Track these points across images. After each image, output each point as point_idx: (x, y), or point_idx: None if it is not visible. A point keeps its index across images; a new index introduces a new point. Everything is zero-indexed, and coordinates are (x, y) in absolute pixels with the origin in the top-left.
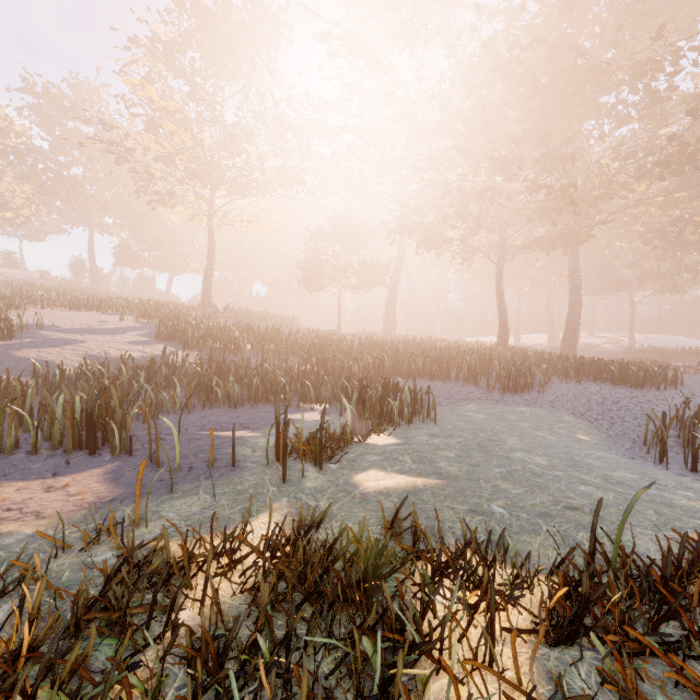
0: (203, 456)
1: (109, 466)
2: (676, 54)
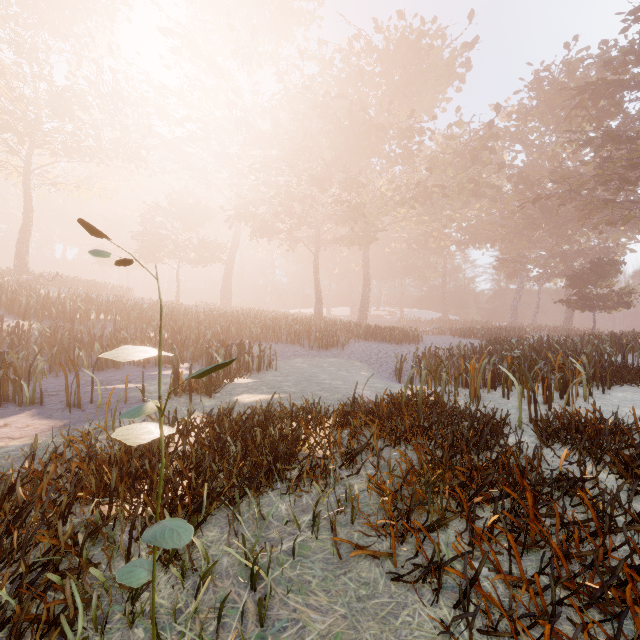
0: (111, 400)
1: (29, 412)
2: (421, 129)
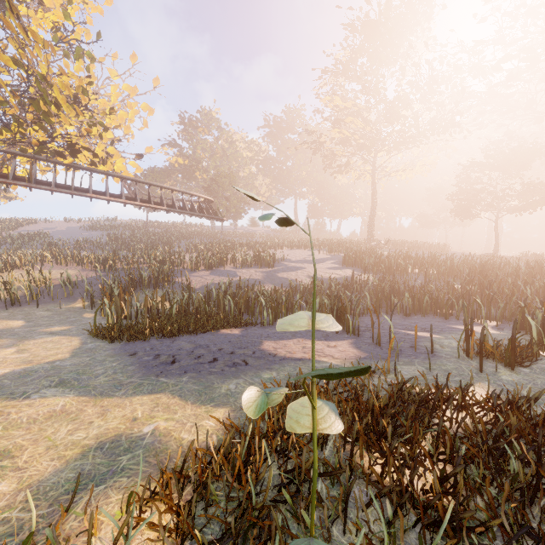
0: (405, 344)
1: (350, 340)
2: None
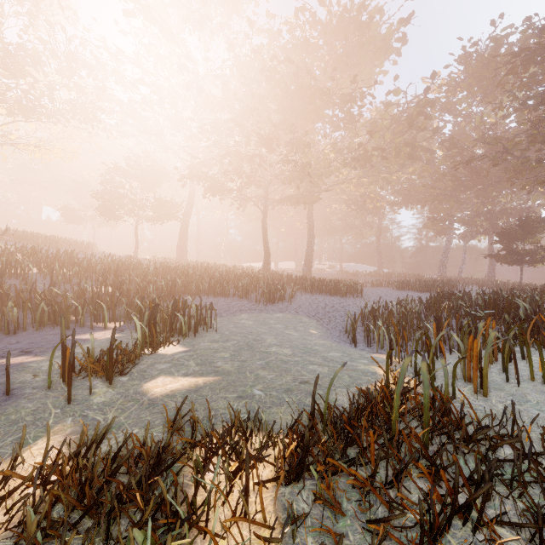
0: None
1: None
2: (362, 95)
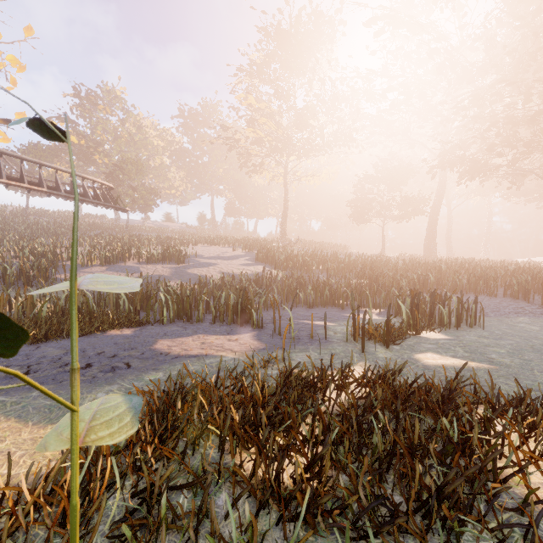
0: (304, 333)
1: (253, 333)
2: None
